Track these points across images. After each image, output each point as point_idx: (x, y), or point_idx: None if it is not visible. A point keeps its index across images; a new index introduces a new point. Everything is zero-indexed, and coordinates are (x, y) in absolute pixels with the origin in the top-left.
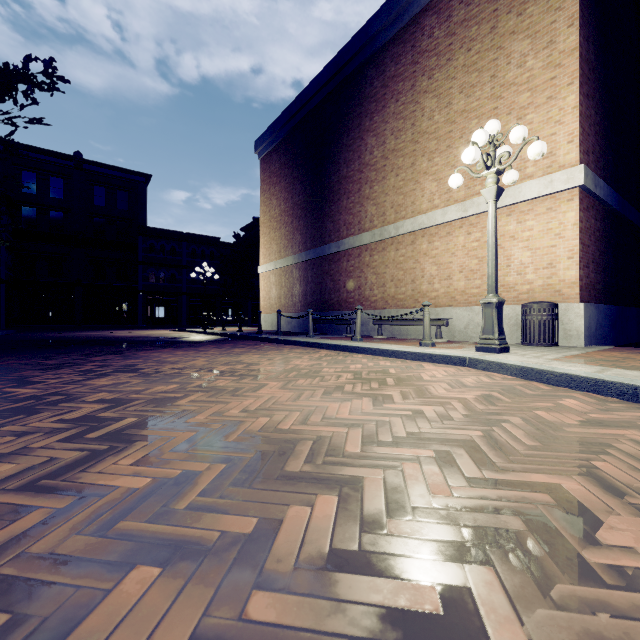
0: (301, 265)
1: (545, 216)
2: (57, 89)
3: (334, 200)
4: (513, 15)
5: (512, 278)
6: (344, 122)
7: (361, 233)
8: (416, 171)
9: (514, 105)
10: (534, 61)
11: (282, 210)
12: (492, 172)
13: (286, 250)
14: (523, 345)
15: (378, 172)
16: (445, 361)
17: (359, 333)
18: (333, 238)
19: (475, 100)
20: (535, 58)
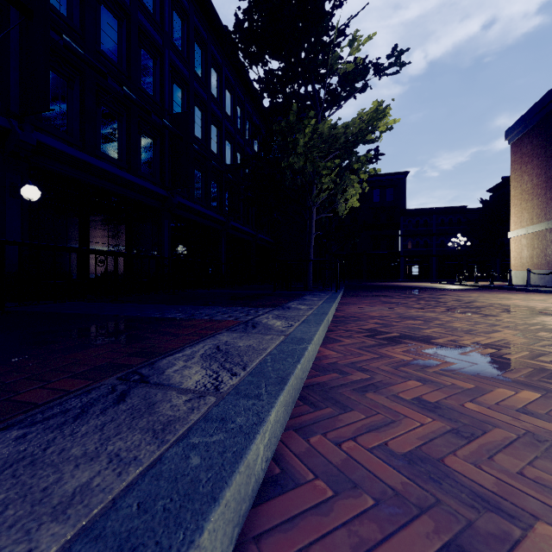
0: None
1: None
2: (377, 159)
3: None
4: None
5: None
6: None
7: None
8: None
9: None
10: None
11: (534, 184)
12: None
13: (538, 217)
14: None
15: None
16: None
17: None
18: None
19: None
20: None
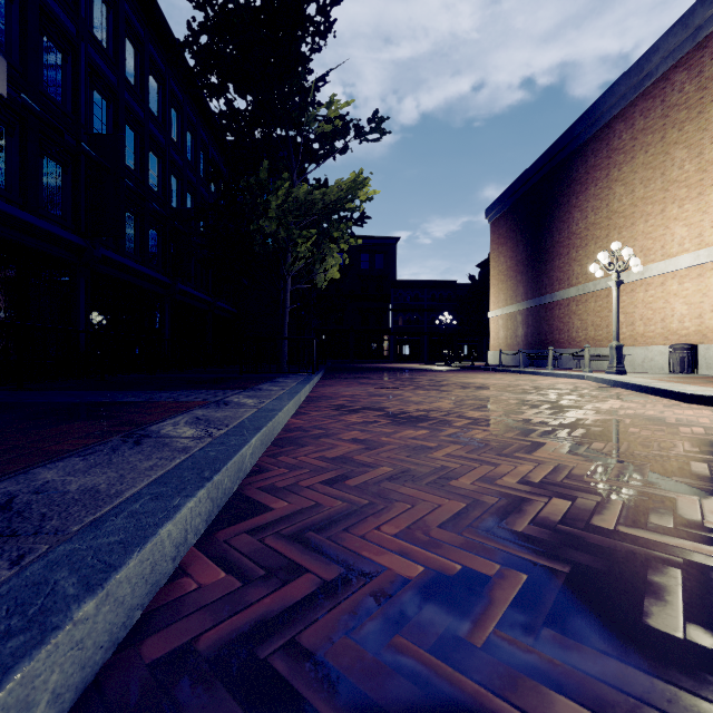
0: (523, 312)
1: (696, 280)
2: (364, 222)
3: (549, 260)
4: (675, 130)
5: (675, 325)
6: (556, 198)
7: (569, 287)
8: (609, 241)
9: (676, 197)
10: (689, 166)
11: (508, 266)
12: (614, 272)
13: (511, 299)
14: (668, 374)
15: (582, 240)
16: (576, 378)
17: (550, 365)
18: (548, 291)
19: (650, 190)
20: (690, 164)
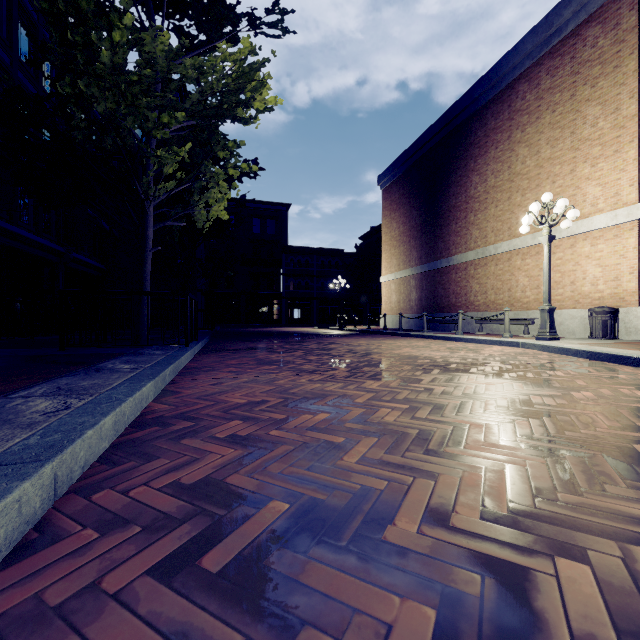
0: (417, 276)
1: (612, 241)
2: (257, 174)
3: (445, 225)
4: (588, 87)
5: (587, 288)
6: (453, 163)
7: (467, 251)
8: (511, 204)
9: (588, 156)
10: (604, 123)
11: (401, 232)
12: (545, 226)
13: (404, 264)
14: (588, 338)
15: (481, 203)
16: (508, 345)
17: (460, 329)
18: (444, 255)
19: (558, 150)
20: (604, 120)
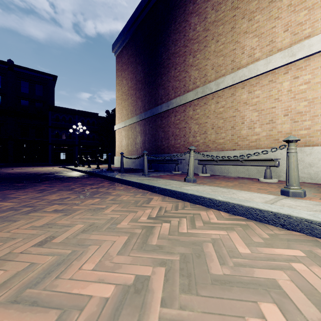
0: (141, 122)
1: None
2: None
3: (165, 72)
4: None
5: None
6: (172, 13)
7: (186, 93)
8: (236, 33)
9: None
10: None
11: (129, 86)
12: None
13: (132, 113)
14: None
15: (200, 43)
16: None
17: (192, 173)
18: (164, 100)
19: None
20: None
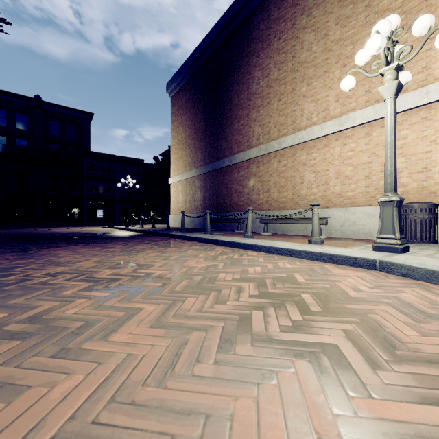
0: (201, 176)
1: (420, 125)
2: (1, 30)
3: (227, 124)
4: None
5: None
6: (235, 61)
7: (249, 149)
8: (296, 95)
9: None
10: None
11: (187, 135)
12: (392, 68)
13: (190, 165)
14: None
15: (263, 99)
16: (348, 262)
17: (250, 230)
18: (226, 154)
19: (350, 29)
20: None
